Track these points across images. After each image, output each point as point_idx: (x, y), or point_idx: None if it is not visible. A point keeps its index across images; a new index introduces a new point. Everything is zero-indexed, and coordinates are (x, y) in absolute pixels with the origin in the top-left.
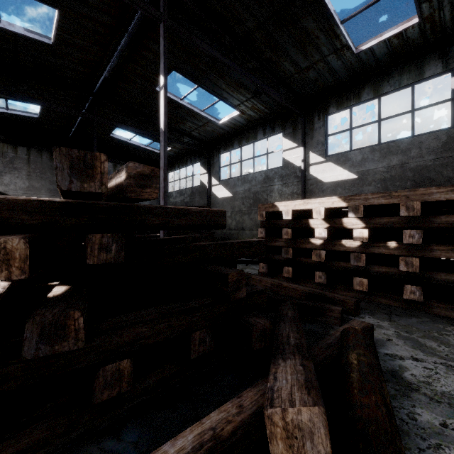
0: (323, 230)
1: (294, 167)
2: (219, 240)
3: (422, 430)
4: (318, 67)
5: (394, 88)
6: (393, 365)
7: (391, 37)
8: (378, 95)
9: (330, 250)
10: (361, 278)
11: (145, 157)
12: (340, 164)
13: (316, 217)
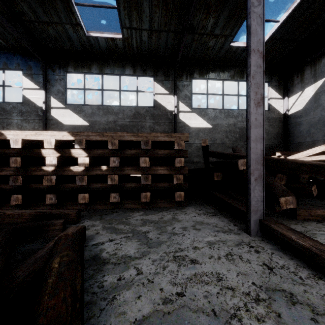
0: (53, 158)
1: (36, 106)
2: None
3: (106, 292)
4: (57, 28)
5: (111, 72)
6: (96, 251)
7: (109, 38)
8: (102, 73)
9: (61, 175)
10: (84, 193)
11: None
12: (76, 112)
13: (47, 147)
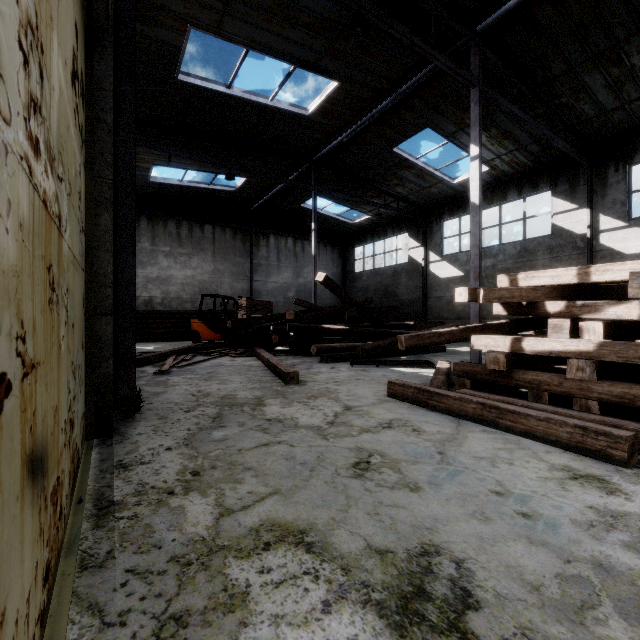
0: None
1: (572, 236)
2: None
3: None
4: (630, 107)
5: None
6: None
7: None
8: None
9: None
10: None
11: (328, 228)
12: None
13: None
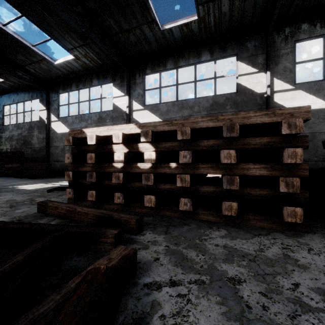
0: (121, 154)
1: (122, 111)
2: (58, 171)
3: None
4: (136, 33)
5: (186, 64)
6: (145, 305)
7: (183, 25)
8: (176, 67)
9: (129, 172)
10: (150, 195)
11: None
12: (153, 112)
13: (116, 141)
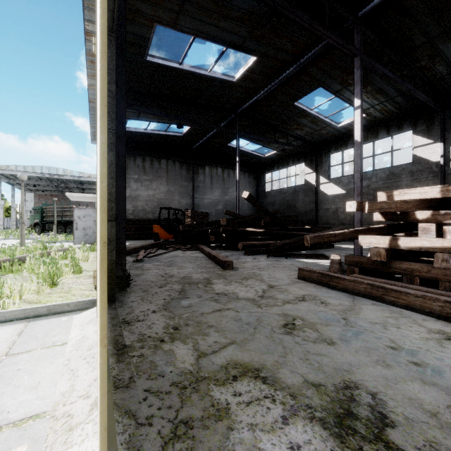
0: None
1: (429, 163)
2: None
3: None
4: None
5: None
6: None
7: None
8: None
9: None
10: None
11: (246, 161)
12: None
13: None
